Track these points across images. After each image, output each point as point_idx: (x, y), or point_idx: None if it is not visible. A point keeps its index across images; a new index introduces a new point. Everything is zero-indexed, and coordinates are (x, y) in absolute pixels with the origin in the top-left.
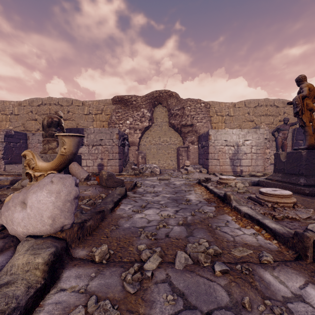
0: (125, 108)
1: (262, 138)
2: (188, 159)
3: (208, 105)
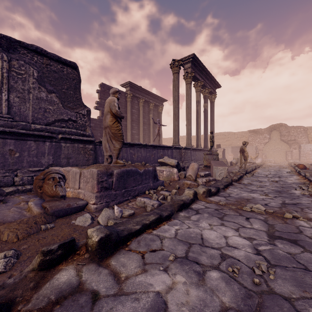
0: (255, 134)
1: None
2: (292, 157)
3: (305, 129)
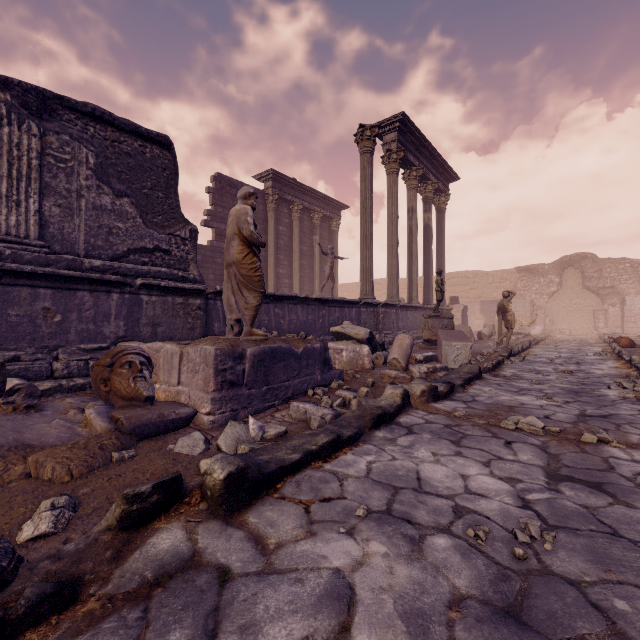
0: (530, 275)
1: None
2: (606, 322)
3: (635, 264)
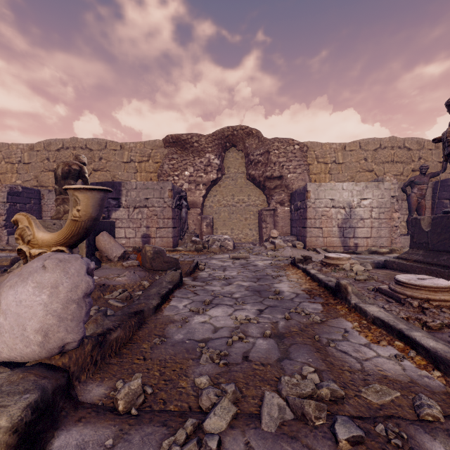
0: (182, 152)
1: (387, 196)
2: (275, 228)
3: (305, 147)
